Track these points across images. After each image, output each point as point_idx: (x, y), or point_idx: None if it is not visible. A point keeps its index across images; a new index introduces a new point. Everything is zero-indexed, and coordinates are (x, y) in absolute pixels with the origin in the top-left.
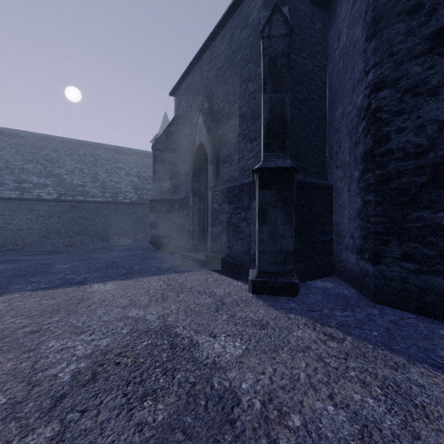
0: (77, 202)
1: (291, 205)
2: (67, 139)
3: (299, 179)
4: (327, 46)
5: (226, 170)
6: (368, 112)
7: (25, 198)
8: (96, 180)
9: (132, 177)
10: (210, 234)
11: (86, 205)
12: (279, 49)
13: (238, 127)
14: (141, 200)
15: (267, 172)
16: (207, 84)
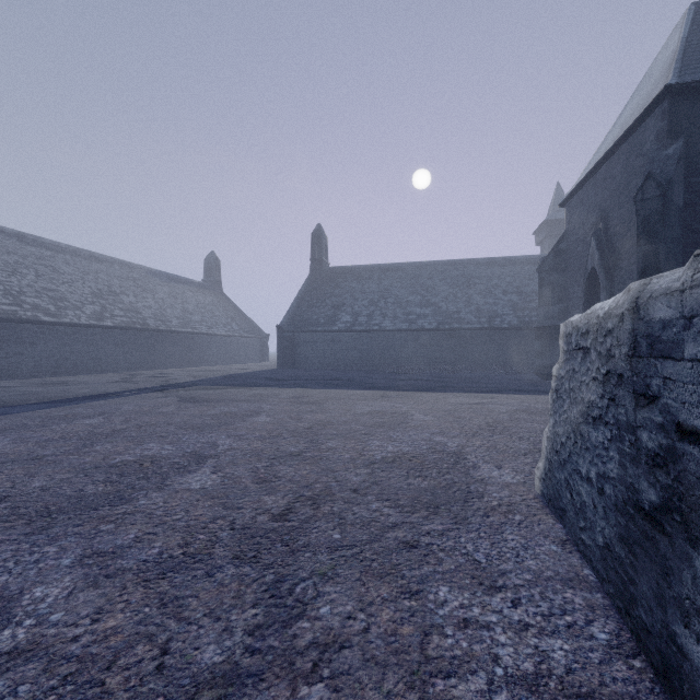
0: (453, 331)
1: None
2: (438, 262)
3: None
4: None
5: None
6: None
7: (412, 329)
8: (470, 304)
9: (509, 295)
10: None
11: (461, 332)
12: (653, 209)
13: (632, 256)
14: (522, 324)
15: None
16: (601, 203)
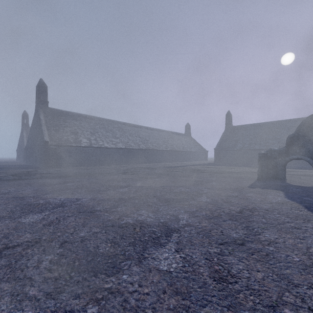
0: None
1: None
2: (282, 121)
3: None
4: None
5: None
6: None
7: (267, 149)
8: None
9: None
10: None
11: None
12: None
13: None
14: None
15: None
16: None
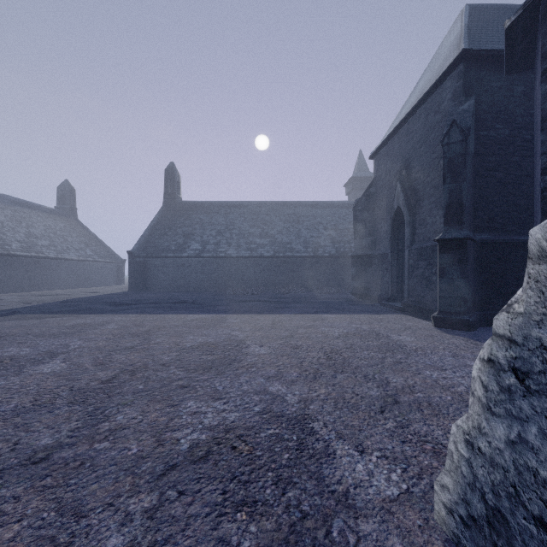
0: (286, 258)
1: (465, 264)
2: (275, 202)
3: (488, 239)
4: (533, 102)
5: (421, 231)
6: (540, 188)
7: (253, 256)
8: (299, 236)
9: (329, 231)
10: (406, 285)
11: (293, 259)
12: (456, 152)
13: (431, 196)
14: (339, 254)
15: (445, 241)
16: (404, 154)
